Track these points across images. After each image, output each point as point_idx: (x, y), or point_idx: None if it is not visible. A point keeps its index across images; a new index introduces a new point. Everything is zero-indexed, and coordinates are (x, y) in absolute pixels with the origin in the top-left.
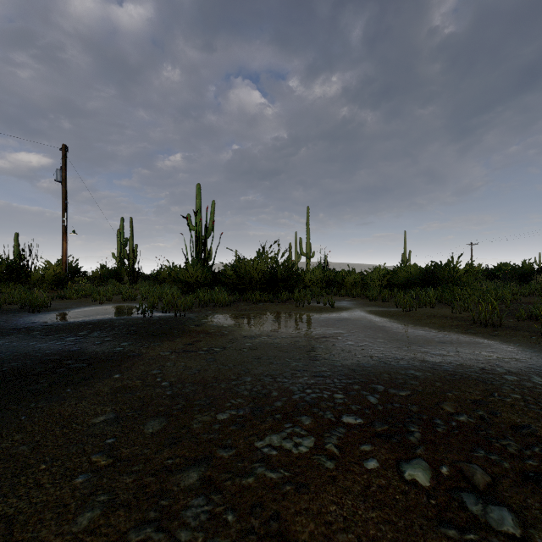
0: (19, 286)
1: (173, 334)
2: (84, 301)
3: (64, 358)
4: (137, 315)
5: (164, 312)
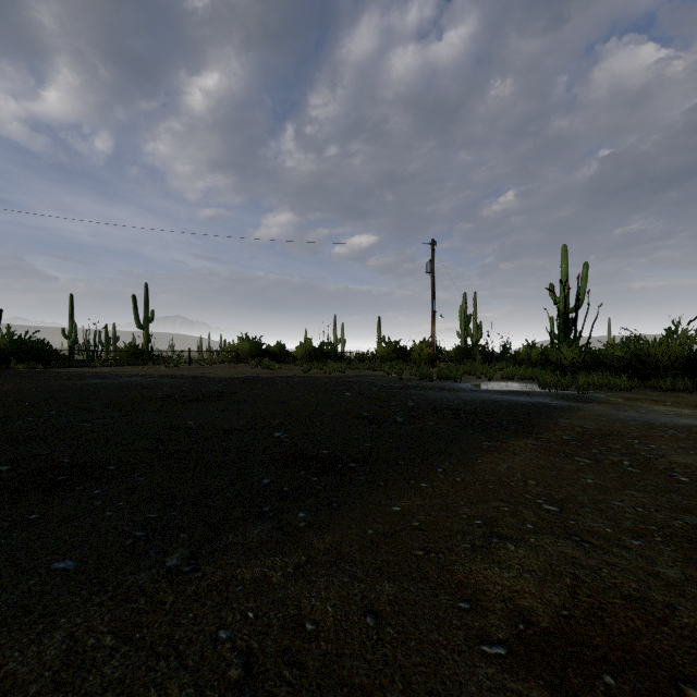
0: (403, 363)
1: (593, 402)
2: (467, 377)
3: (541, 403)
4: (539, 390)
5: (562, 390)
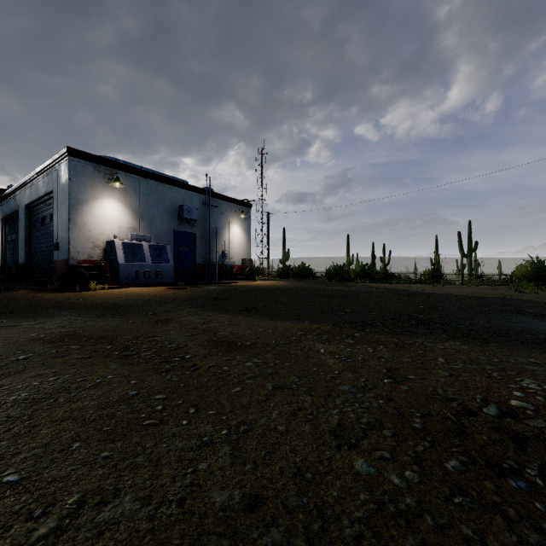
0: None
1: None
2: None
3: None
4: None
5: None
